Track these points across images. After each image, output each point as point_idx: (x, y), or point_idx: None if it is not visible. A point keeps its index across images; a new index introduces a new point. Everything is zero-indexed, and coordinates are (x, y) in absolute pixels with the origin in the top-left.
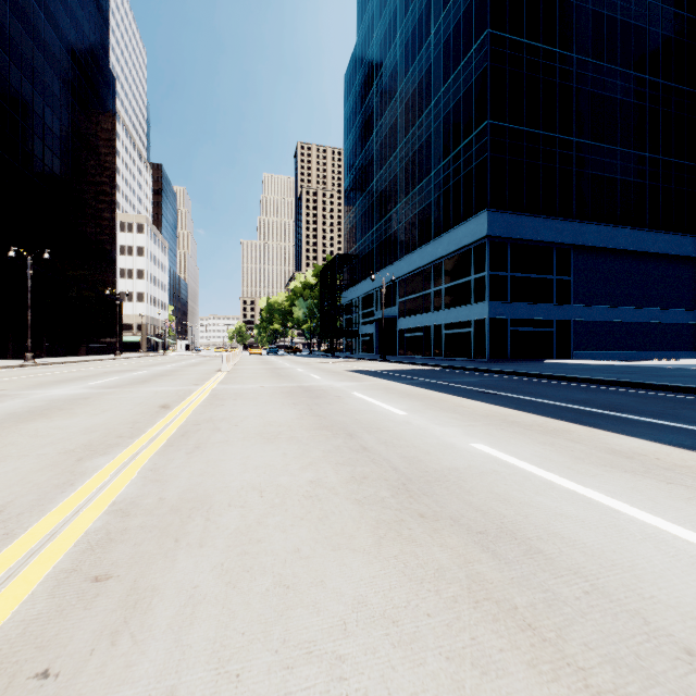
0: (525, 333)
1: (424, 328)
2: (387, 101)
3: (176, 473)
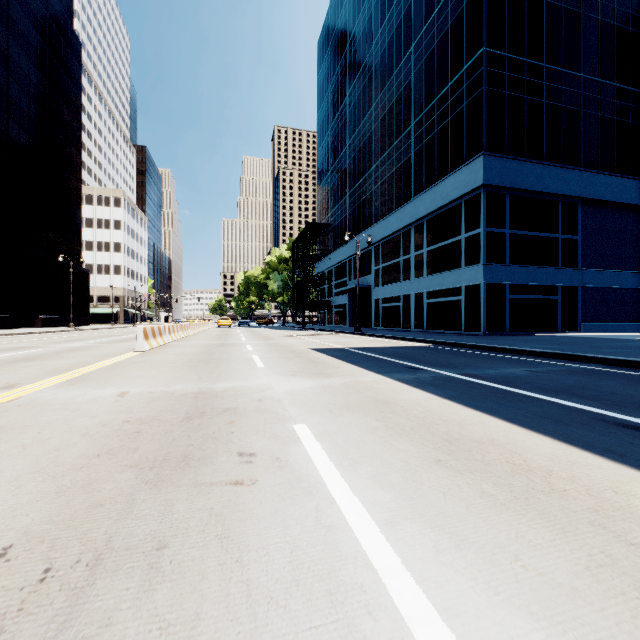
0: (526, 301)
1: (403, 298)
2: (361, 58)
3: None
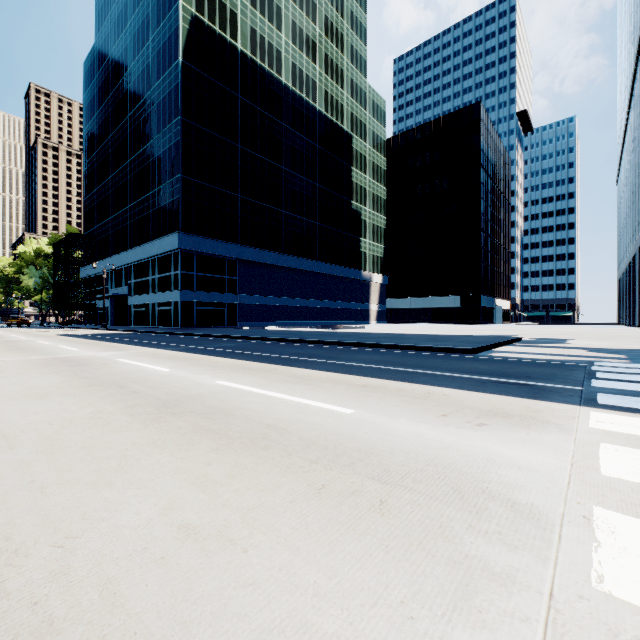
0: (207, 310)
1: (146, 305)
2: (120, 117)
3: None
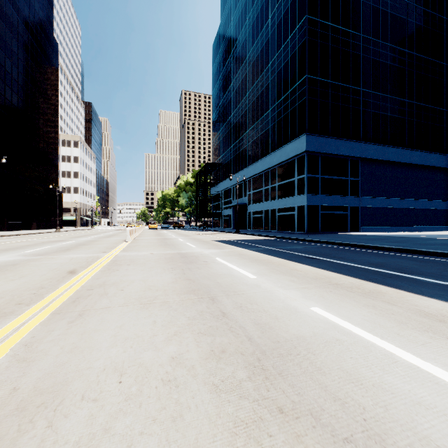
0: (330, 215)
1: (264, 212)
2: (240, 63)
3: (47, 349)
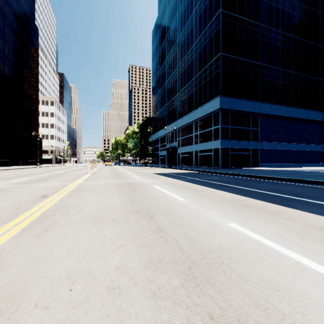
0: (238, 155)
1: (190, 152)
2: (172, 44)
3: (13, 260)
